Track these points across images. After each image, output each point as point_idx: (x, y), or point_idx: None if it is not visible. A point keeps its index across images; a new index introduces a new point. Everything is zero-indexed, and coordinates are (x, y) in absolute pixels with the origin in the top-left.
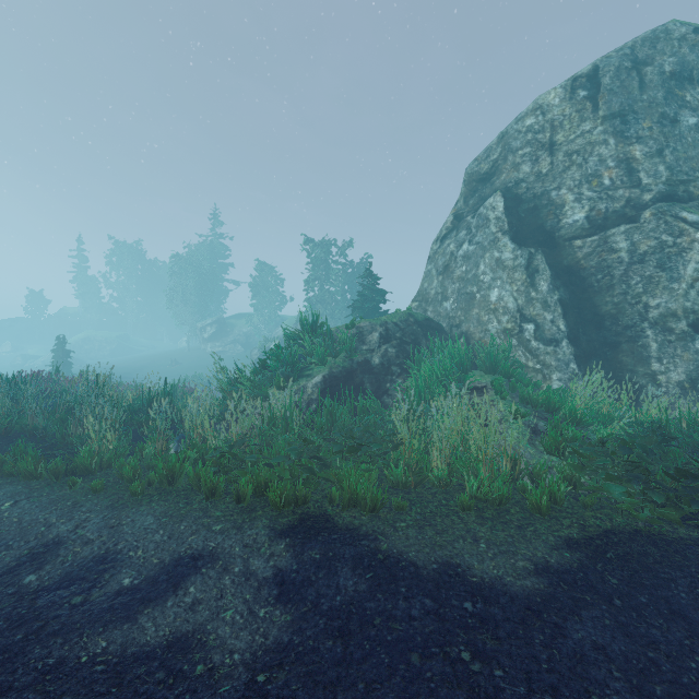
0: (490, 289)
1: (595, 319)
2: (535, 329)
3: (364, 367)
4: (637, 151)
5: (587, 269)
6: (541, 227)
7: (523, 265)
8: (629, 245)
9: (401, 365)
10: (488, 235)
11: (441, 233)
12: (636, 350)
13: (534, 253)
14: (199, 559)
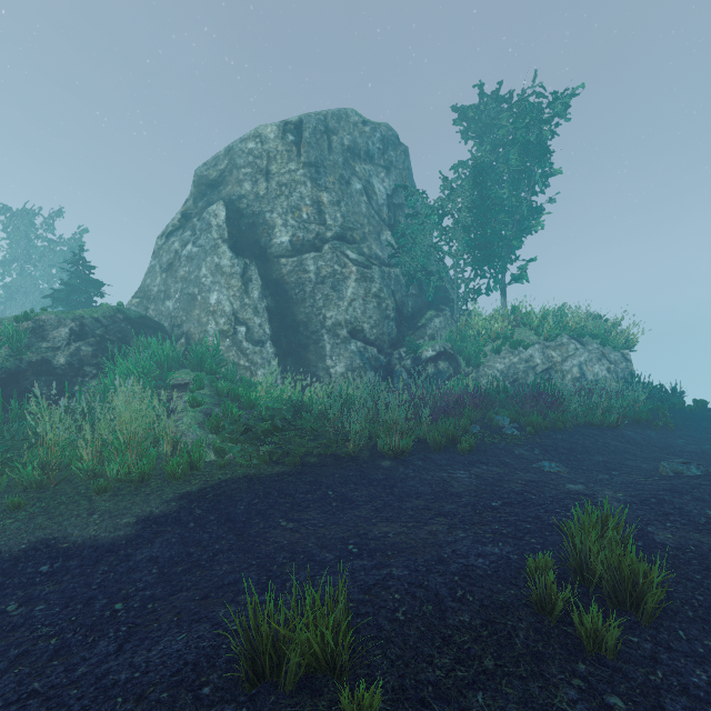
0: (211, 292)
1: (294, 325)
2: (247, 331)
3: (40, 368)
4: (325, 197)
5: (289, 283)
6: (257, 242)
7: (240, 274)
8: (316, 269)
9: (99, 365)
10: (211, 240)
11: (168, 229)
12: (318, 350)
13: (249, 264)
14: None
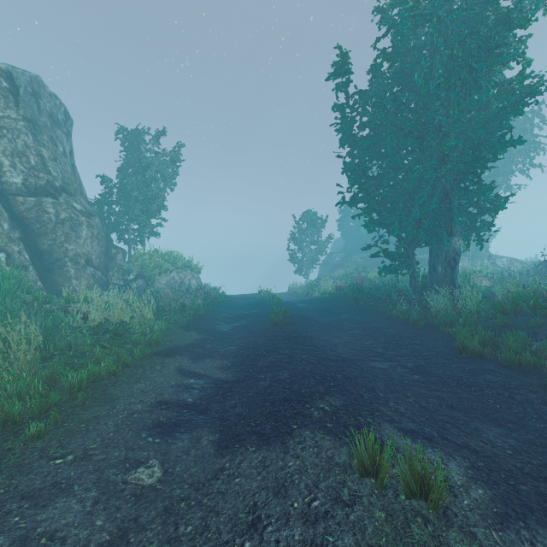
0: None
1: (38, 253)
2: (8, 257)
3: None
4: (45, 153)
5: (29, 219)
6: None
7: None
8: (56, 212)
9: None
10: None
11: None
12: (64, 273)
13: None
14: (182, 370)
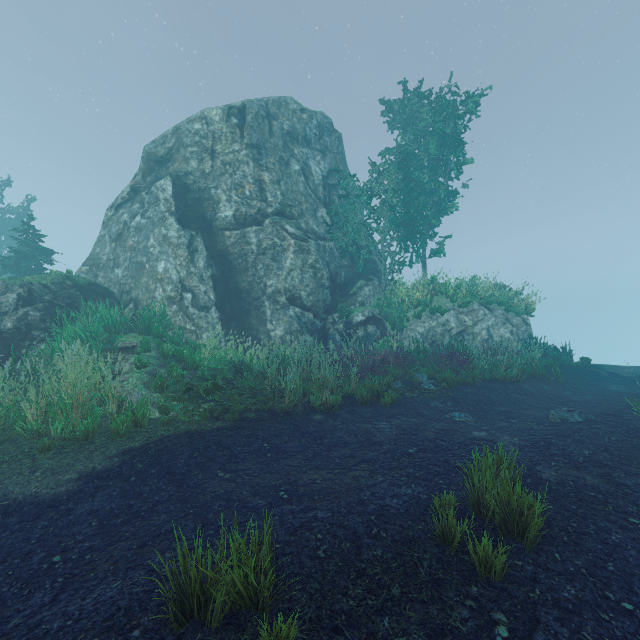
0: (158, 261)
1: (237, 292)
2: (193, 298)
3: None
4: (266, 176)
5: (233, 254)
6: (203, 216)
7: (186, 244)
8: (257, 241)
9: (47, 329)
10: (158, 213)
11: (117, 201)
12: (259, 315)
13: (195, 236)
14: None
